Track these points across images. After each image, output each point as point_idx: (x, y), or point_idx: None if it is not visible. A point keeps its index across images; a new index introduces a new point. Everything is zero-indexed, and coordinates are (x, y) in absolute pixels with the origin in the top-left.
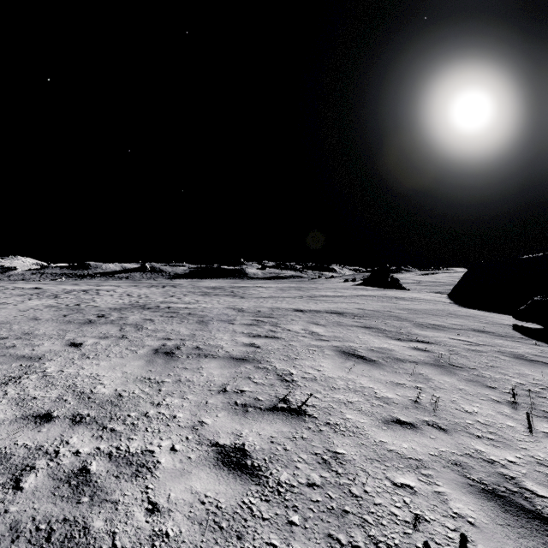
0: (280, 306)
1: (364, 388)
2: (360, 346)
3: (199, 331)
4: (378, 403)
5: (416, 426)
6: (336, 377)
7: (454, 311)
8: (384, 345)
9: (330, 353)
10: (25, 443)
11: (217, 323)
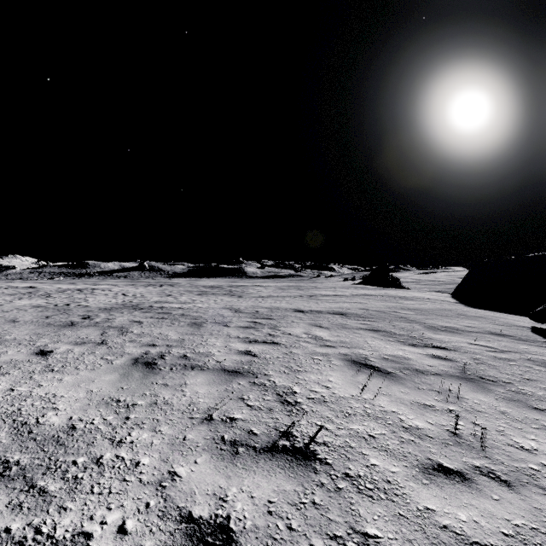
0: (279, 307)
1: (385, 413)
2: (371, 354)
3: (189, 336)
4: (408, 438)
5: (467, 478)
6: (348, 396)
7: (463, 311)
8: (398, 352)
9: (338, 363)
10: None
11: (211, 325)
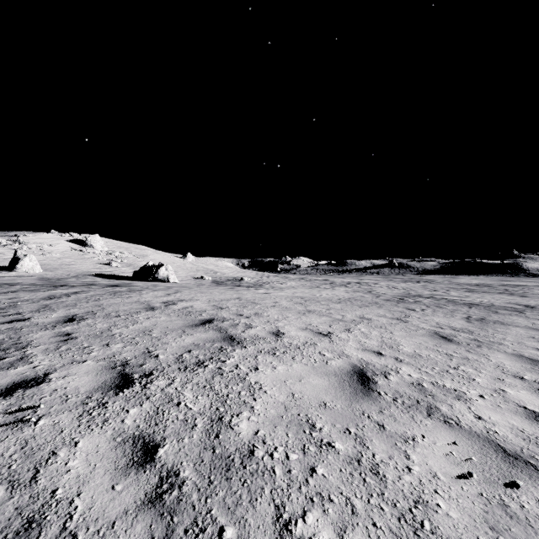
0: None
1: None
2: None
3: (491, 314)
4: None
5: None
6: None
7: None
8: None
9: None
10: (444, 331)
11: (506, 311)
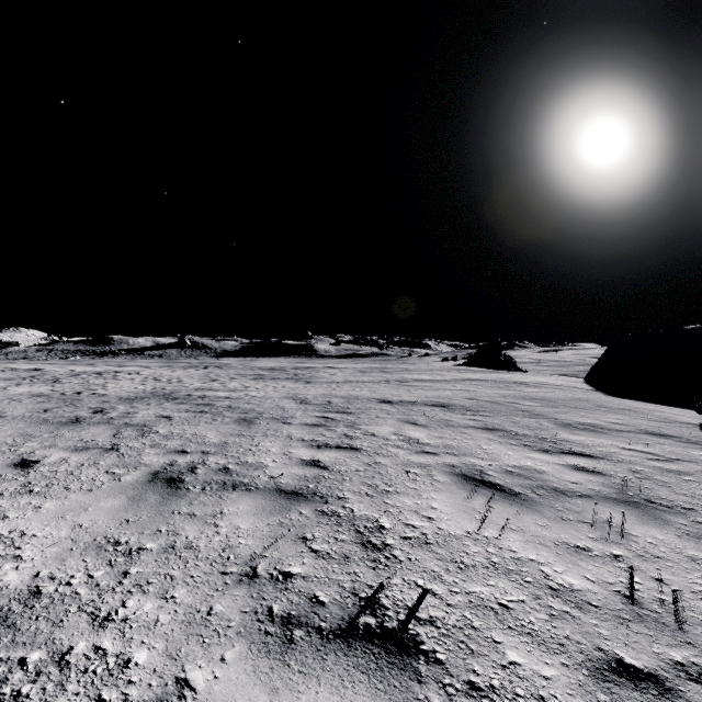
0: (359, 396)
1: (520, 562)
2: (488, 464)
3: (234, 437)
4: (561, 608)
5: (669, 687)
6: (462, 534)
7: (603, 402)
8: (526, 462)
9: (444, 478)
10: None
11: (266, 422)
